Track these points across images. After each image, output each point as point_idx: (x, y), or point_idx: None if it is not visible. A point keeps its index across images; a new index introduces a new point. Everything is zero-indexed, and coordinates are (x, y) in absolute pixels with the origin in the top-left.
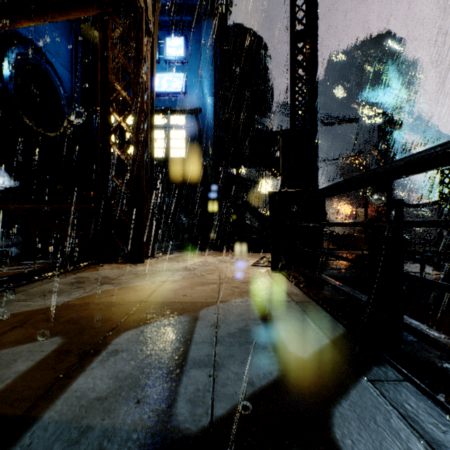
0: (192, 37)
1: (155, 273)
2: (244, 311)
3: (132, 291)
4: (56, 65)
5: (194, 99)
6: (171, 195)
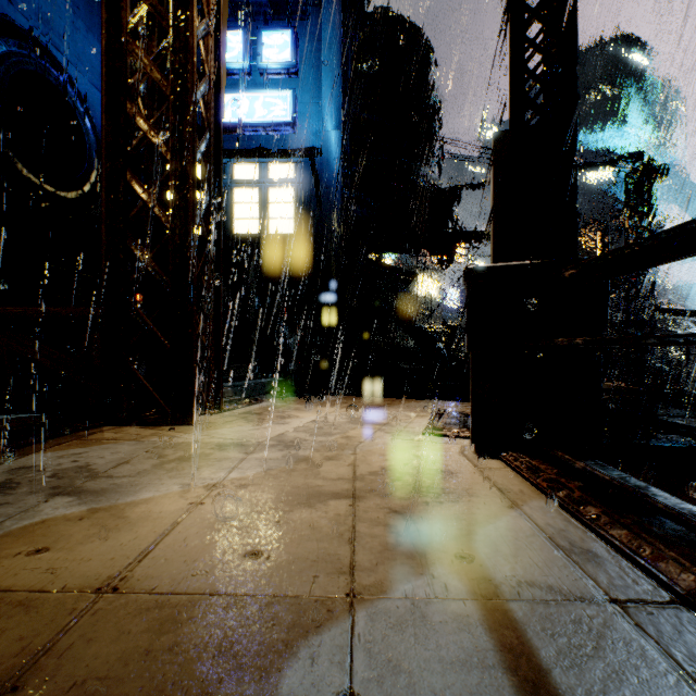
0: (305, 30)
1: (206, 454)
2: (455, 681)
3: (109, 528)
4: (78, 78)
5: (309, 135)
6: (271, 296)
